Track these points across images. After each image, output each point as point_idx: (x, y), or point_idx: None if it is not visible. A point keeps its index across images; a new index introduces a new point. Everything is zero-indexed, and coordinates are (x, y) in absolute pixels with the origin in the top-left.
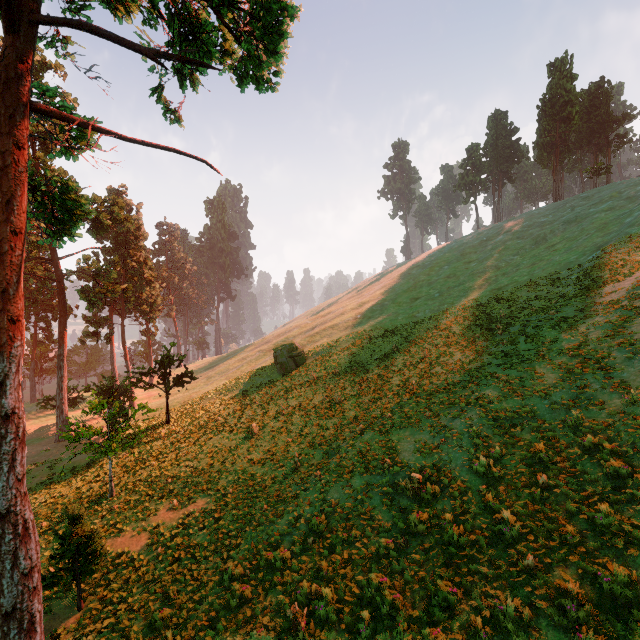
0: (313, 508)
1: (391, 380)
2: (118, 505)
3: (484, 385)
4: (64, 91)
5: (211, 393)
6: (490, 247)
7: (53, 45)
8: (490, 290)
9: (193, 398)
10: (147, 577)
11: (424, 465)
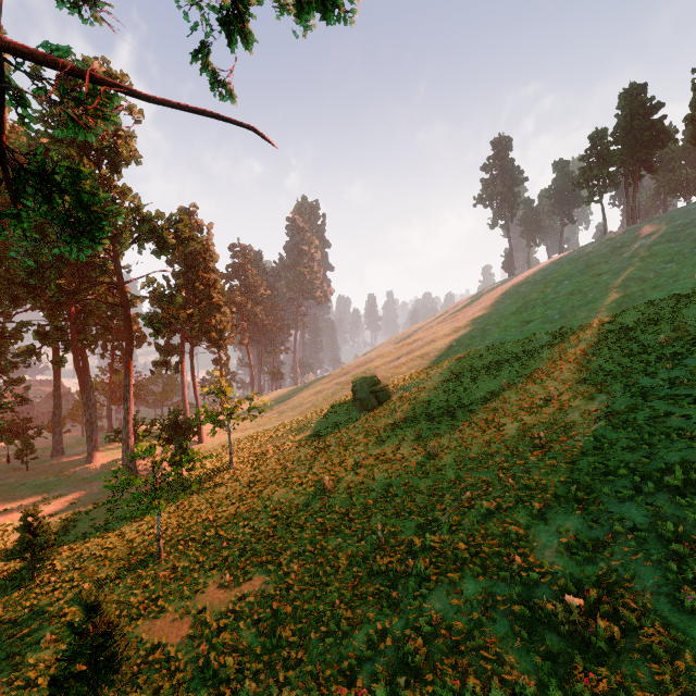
0: (404, 621)
1: (504, 428)
2: (164, 572)
3: (668, 449)
4: (130, 104)
5: (282, 431)
6: (628, 254)
7: (75, 5)
8: (637, 308)
9: (262, 436)
10: (182, 690)
11: (581, 578)
